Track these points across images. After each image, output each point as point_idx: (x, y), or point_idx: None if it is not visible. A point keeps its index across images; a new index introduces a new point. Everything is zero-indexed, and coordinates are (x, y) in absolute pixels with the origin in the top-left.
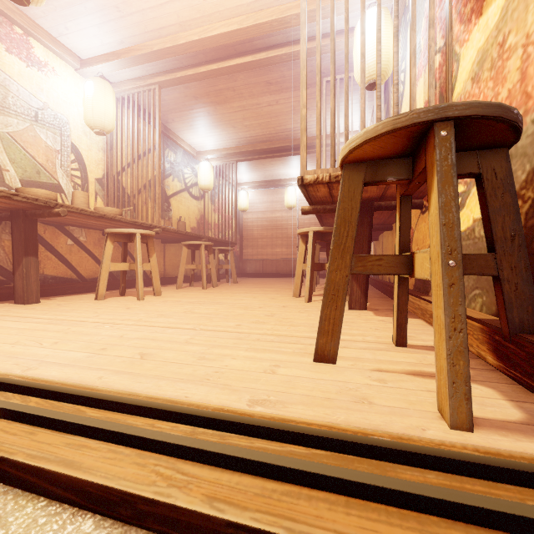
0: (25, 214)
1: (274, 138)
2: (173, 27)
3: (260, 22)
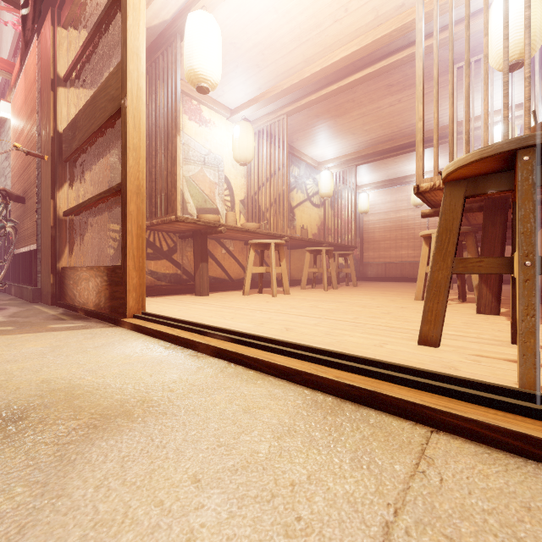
0: (201, 233)
1: (396, 136)
2: (299, 66)
3: (379, 37)
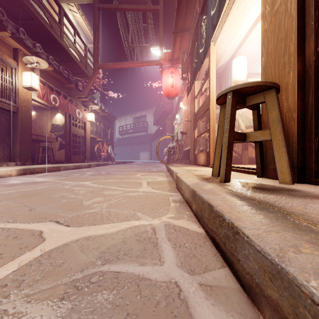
0: None
1: None
2: None
3: None
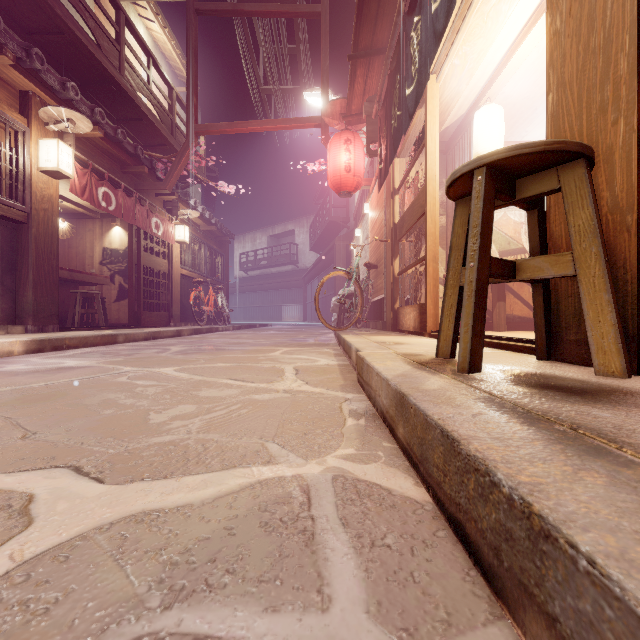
0: None
1: None
2: None
3: None
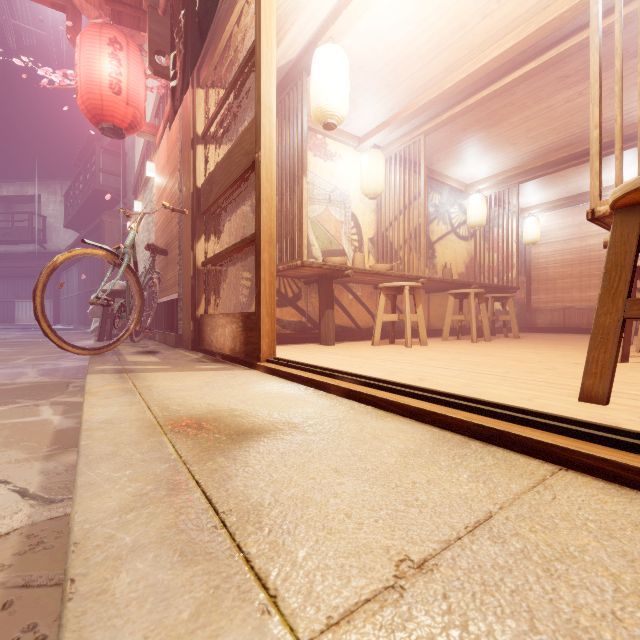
0: (326, 278)
1: (578, 139)
2: (438, 76)
3: (545, 23)
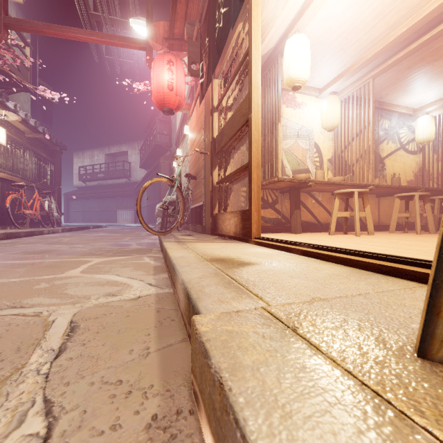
0: (295, 188)
1: None
2: (383, 34)
3: None
